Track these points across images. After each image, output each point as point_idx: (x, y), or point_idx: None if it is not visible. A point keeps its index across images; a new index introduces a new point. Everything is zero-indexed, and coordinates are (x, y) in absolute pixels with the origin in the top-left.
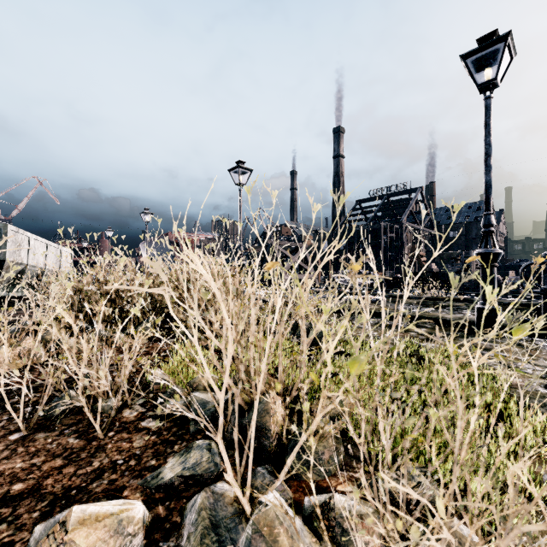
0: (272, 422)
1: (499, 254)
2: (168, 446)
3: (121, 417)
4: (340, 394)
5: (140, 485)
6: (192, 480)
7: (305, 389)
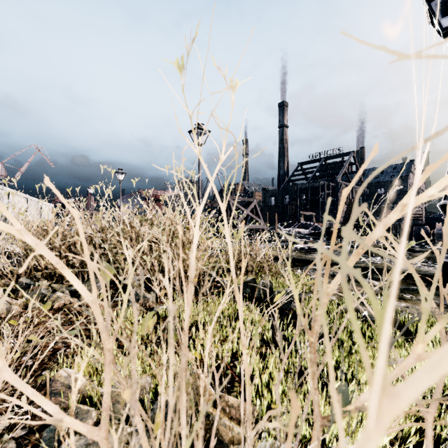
0: None
1: None
2: None
3: None
4: None
5: None
6: None
7: None
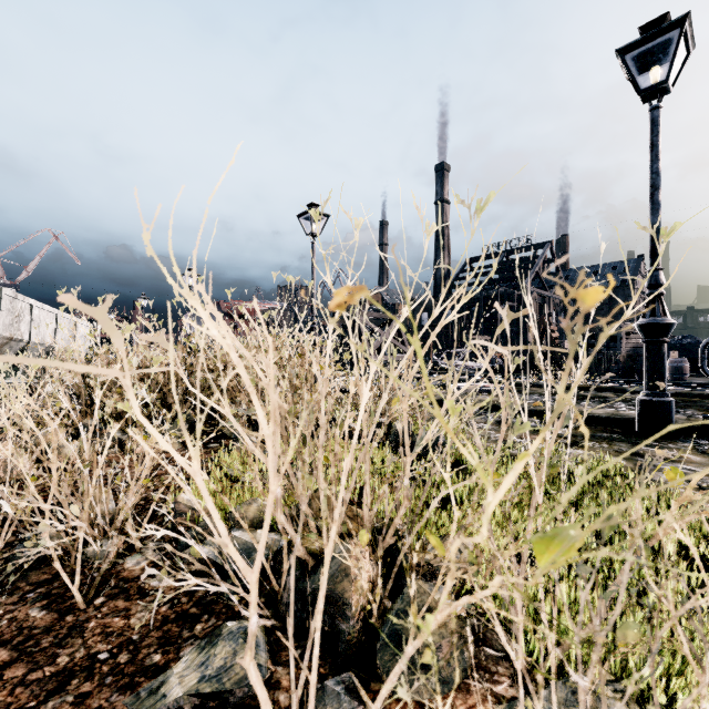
0: (353, 591)
1: (671, 325)
2: (186, 625)
3: (121, 570)
4: (493, 585)
5: (127, 706)
6: (215, 701)
7: (415, 558)
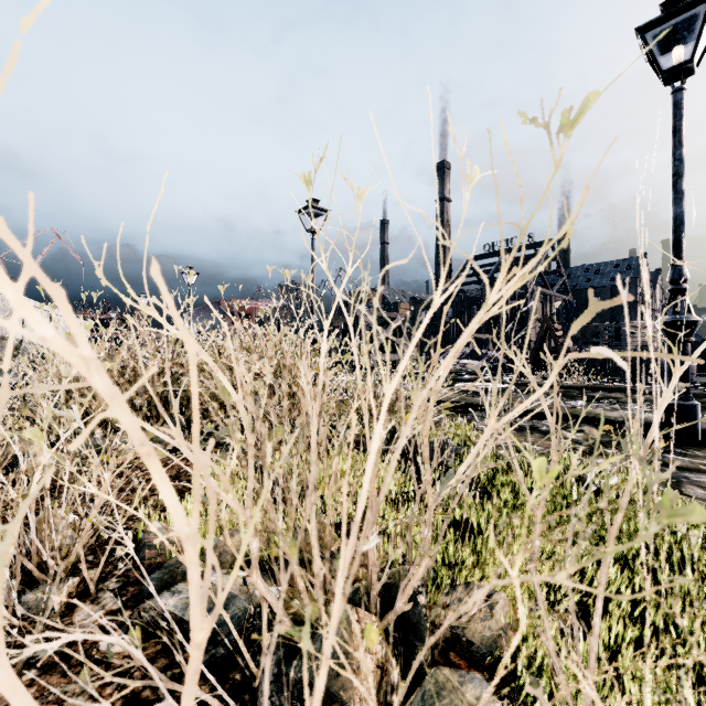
0: (355, 688)
1: (697, 323)
2: None
3: (68, 625)
4: None
5: None
6: None
7: None
